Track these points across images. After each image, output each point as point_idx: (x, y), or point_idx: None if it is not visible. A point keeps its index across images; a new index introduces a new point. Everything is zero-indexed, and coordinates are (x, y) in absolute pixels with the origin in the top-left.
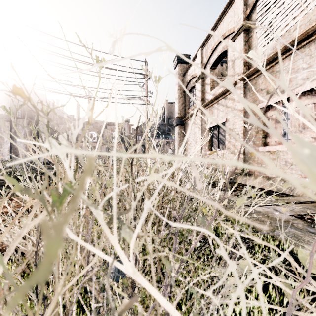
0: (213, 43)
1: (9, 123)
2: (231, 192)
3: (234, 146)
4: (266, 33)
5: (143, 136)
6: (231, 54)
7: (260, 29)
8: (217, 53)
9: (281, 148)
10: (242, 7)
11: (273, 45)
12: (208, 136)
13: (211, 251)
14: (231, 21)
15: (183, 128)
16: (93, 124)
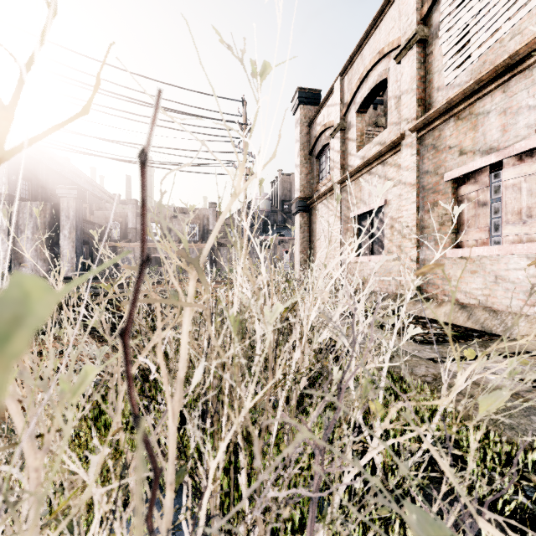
0: (361, 67)
1: (6, 207)
2: (398, 333)
3: (399, 249)
4: (459, 45)
5: (221, 220)
6: (394, 85)
7: (447, 40)
8: (369, 84)
9: (487, 252)
10: (414, 0)
11: (472, 67)
12: (352, 231)
13: (375, 470)
14: (394, 28)
15: (309, 217)
16: (153, 210)
